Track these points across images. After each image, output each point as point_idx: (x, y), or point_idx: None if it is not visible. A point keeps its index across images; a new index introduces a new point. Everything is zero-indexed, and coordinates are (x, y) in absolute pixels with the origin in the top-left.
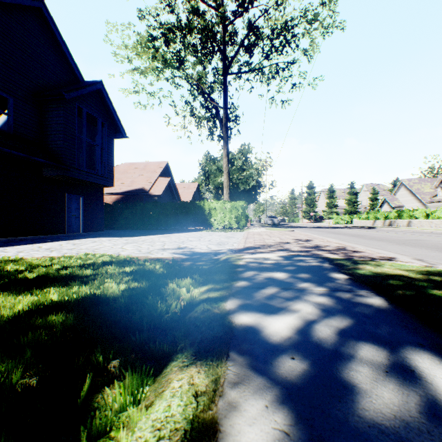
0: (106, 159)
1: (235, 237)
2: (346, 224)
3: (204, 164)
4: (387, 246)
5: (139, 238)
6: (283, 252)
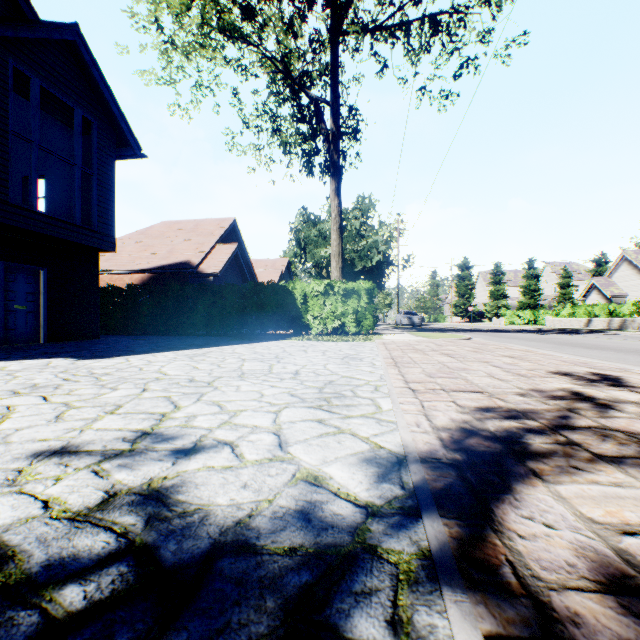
0: (96, 195)
1: (364, 360)
2: (526, 324)
3: (299, 229)
4: None
5: (115, 363)
6: None
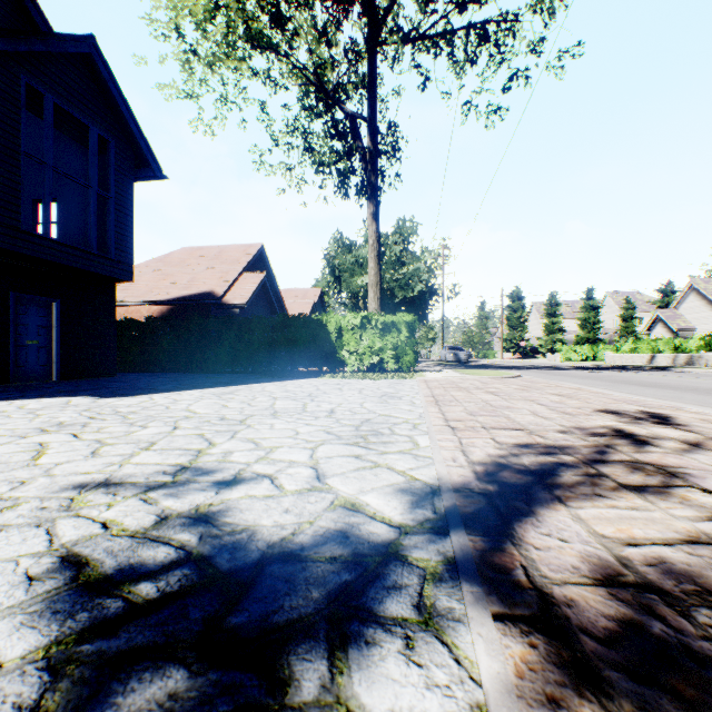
0: (113, 220)
1: (403, 399)
2: (584, 361)
3: (333, 255)
4: None
5: (139, 401)
6: None
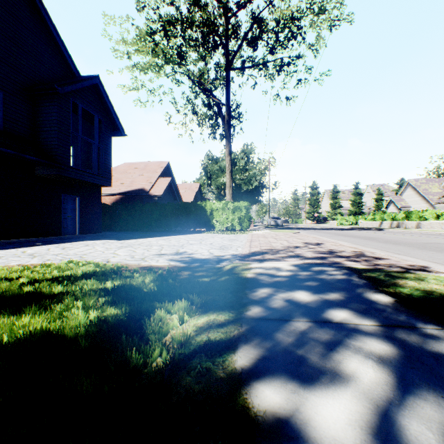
0: (104, 158)
1: (238, 240)
2: (351, 225)
3: (206, 164)
4: (409, 252)
5: (136, 241)
6: (296, 259)
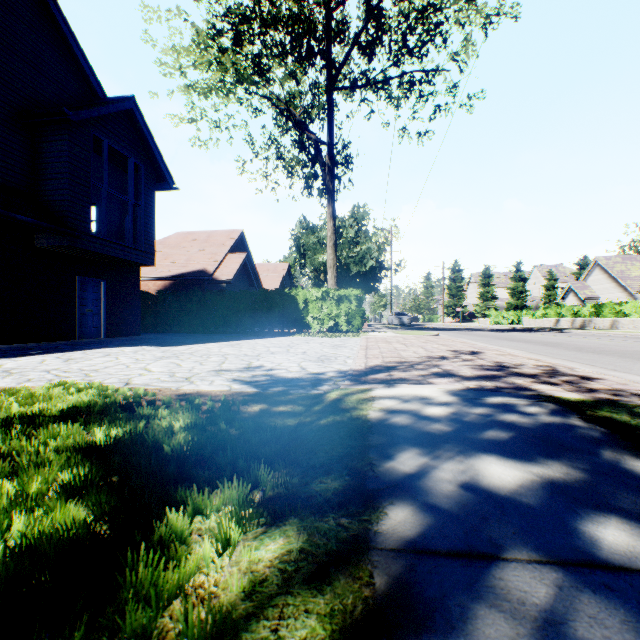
0: (143, 223)
1: (347, 347)
2: (510, 324)
3: (298, 235)
4: (629, 366)
5: (187, 348)
6: (448, 380)
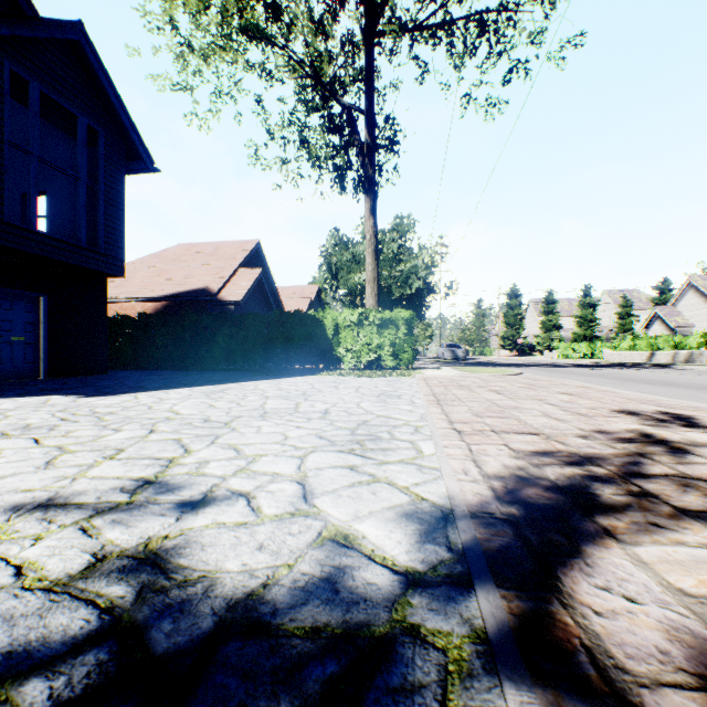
0: (103, 213)
1: (402, 398)
2: (582, 358)
3: (330, 252)
4: None
5: (121, 401)
6: None
